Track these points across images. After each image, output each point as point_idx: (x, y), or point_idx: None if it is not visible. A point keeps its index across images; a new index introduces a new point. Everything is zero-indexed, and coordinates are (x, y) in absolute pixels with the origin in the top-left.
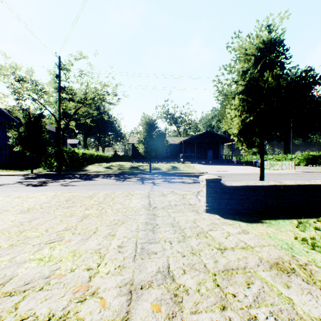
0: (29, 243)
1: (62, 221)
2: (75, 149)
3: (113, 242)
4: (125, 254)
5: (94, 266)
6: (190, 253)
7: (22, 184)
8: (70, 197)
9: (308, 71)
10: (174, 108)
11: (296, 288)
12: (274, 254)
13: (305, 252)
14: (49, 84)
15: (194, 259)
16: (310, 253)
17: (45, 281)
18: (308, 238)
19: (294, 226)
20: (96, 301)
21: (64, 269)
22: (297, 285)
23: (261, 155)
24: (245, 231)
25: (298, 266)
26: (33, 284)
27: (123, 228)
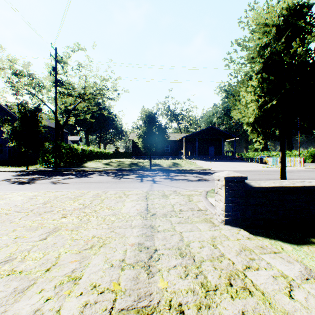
0: None
1: (17, 239)
2: (75, 145)
3: (65, 306)
4: None
5: None
6: None
7: (9, 181)
8: (51, 198)
9: None
10: (175, 104)
11: None
12: None
13: None
14: (46, 78)
15: None
16: None
17: None
18: None
19: None
20: None
21: None
22: None
23: (282, 148)
24: (313, 274)
25: None
26: None
27: (99, 258)
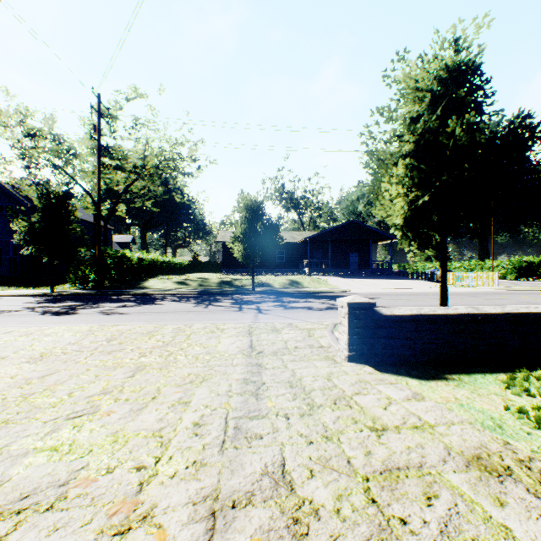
0: (37, 418)
1: (99, 377)
2: (127, 251)
3: (185, 416)
4: (205, 439)
5: (149, 462)
6: (322, 437)
7: (35, 311)
8: (115, 334)
9: (523, 118)
10: (294, 182)
11: (517, 507)
12: (471, 439)
13: (525, 434)
14: (81, 141)
15: (330, 449)
16: (534, 435)
17: (58, 492)
18: (529, 409)
19: (503, 386)
20: (148, 532)
21: (96, 468)
22: (518, 500)
23: (442, 261)
24: (417, 396)
25: (517, 462)
26: (36, 498)
27: (204, 390)
